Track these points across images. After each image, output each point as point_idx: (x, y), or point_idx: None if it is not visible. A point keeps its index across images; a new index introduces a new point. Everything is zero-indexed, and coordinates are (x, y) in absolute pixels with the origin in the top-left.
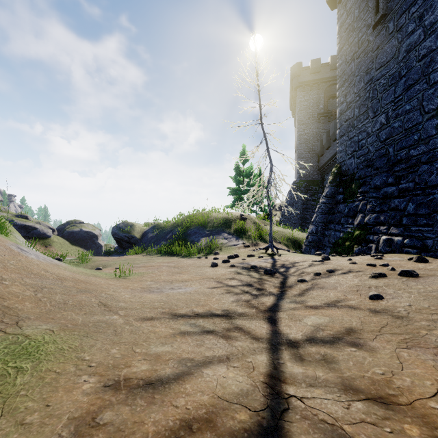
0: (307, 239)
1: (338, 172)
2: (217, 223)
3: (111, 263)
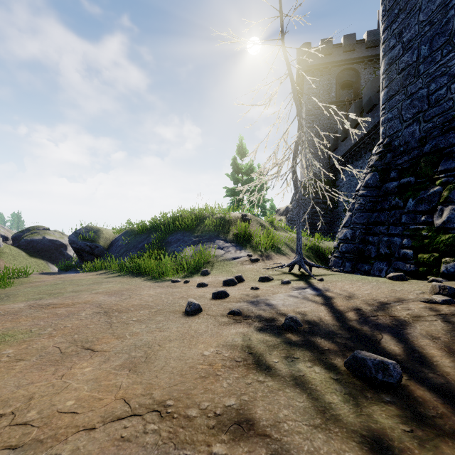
0: (338, 248)
1: (386, 150)
2: (210, 226)
3: (20, 292)
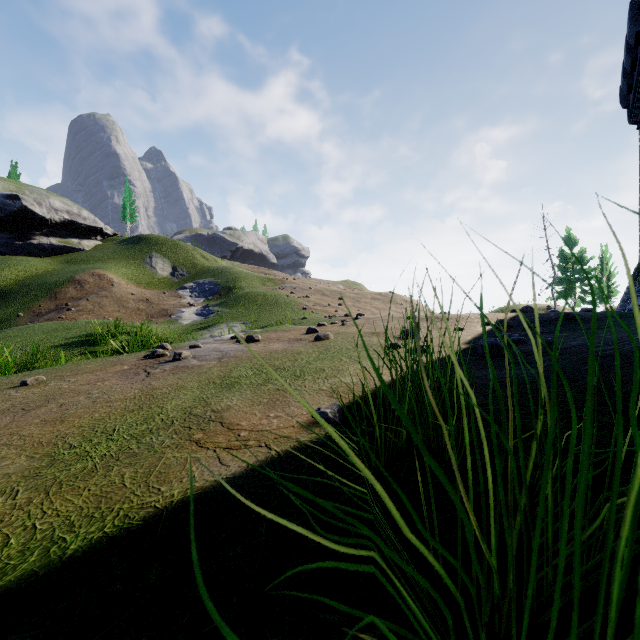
0: None
1: (637, 268)
2: None
3: None
